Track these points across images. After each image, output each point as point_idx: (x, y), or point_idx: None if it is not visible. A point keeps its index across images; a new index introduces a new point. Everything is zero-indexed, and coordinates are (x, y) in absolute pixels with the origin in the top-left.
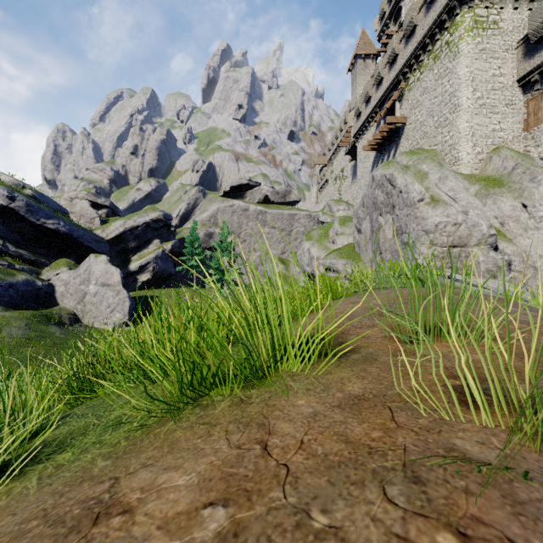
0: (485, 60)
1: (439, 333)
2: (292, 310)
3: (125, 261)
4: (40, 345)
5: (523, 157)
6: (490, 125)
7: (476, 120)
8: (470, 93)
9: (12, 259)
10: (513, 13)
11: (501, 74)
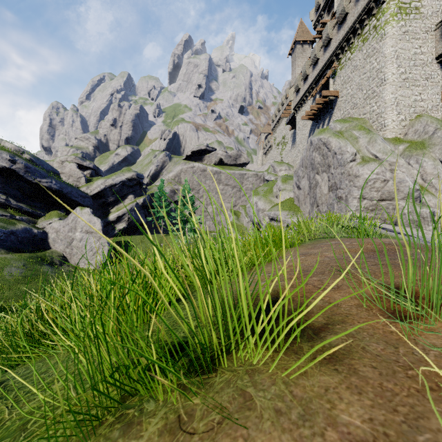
0: (408, 41)
1: (429, 302)
2: (244, 262)
3: (106, 213)
4: (34, 282)
5: (441, 123)
6: (412, 96)
7: (400, 92)
8: (395, 69)
9: (13, 211)
10: (432, 0)
11: (422, 52)
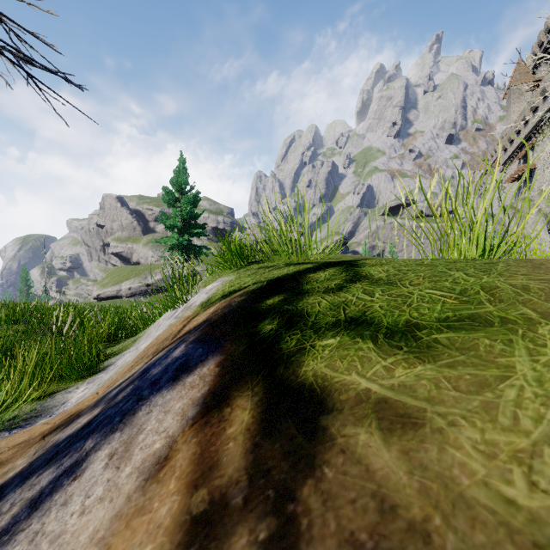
0: None
1: None
2: None
3: None
4: None
5: None
6: None
7: None
8: None
9: None
10: None
11: None
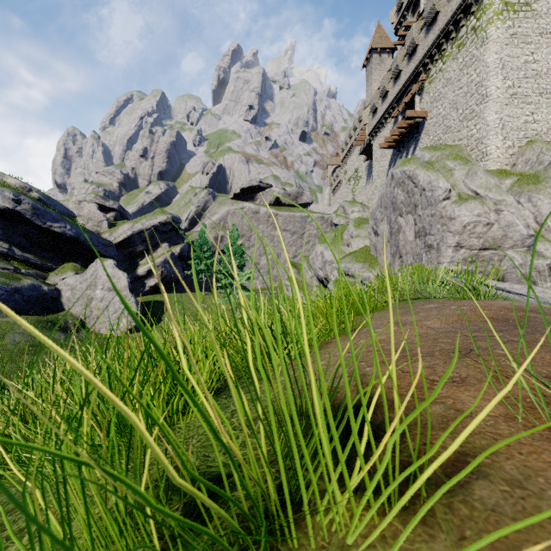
0: (517, 46)
1: None
2: None
3: (133, 265)
4: (43, 353)
5: None
6: (522, 116)
7: (506, 111)
8: (500, 82)
9: (18, 263)
10: None
11: (535, 60)
